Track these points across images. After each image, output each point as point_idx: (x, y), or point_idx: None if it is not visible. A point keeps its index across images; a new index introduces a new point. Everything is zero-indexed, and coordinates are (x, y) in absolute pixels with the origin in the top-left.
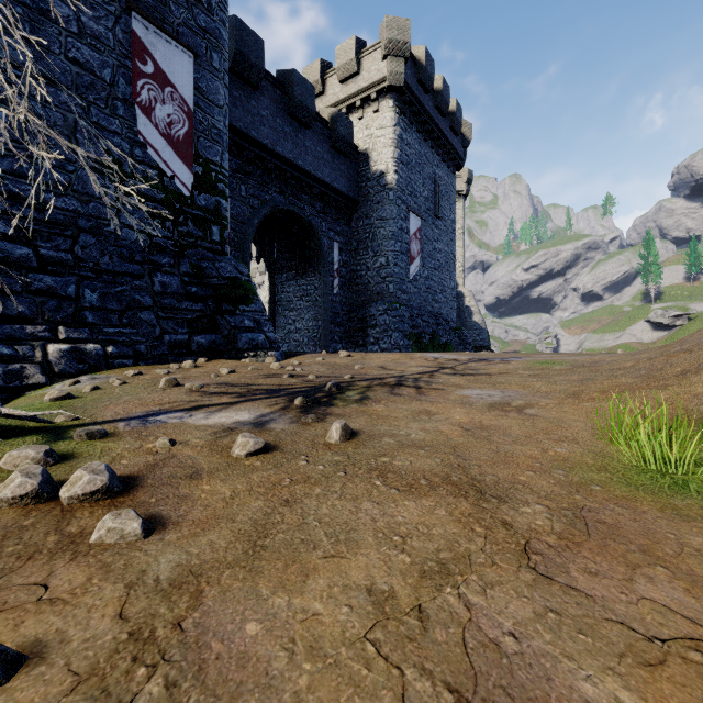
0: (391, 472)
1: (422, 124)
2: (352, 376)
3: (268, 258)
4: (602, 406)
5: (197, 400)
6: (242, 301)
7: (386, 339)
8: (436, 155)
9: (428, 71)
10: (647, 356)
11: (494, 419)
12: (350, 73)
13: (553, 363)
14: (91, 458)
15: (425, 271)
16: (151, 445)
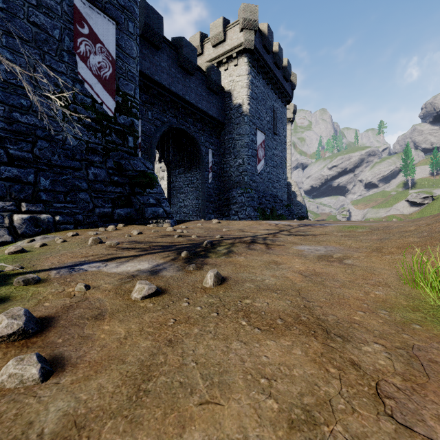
0: (253, 313)
1: (265, 74)
2: (221, 236)
3: (166, 159)
4: (400, 258)
5: (112, 253)
6: (148, 186)
7: (242, 212)
8: (274, 94)
9: (270, 40)
10: (425, 222)
11: (324, 267)
12: (219, 40)
13: (356, 227)
14: (22, 301)
15: (267, 168)
16: (71, 289)
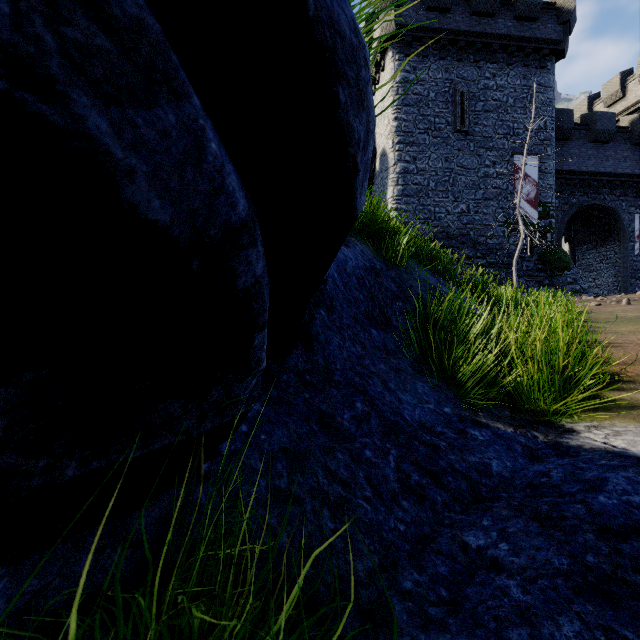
0: None
1: None
2: (639, 298)
3: (573, 239)
4: None
5: None
6: (565, 269)
7: None
8: None
9: None
10: None
11: None
12: None
13: None
14: None
15: None
16: None
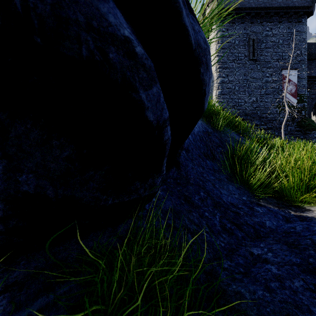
0: None
1: None
2: None
3: None
4: None
5: None
6: (312, 130)
7: None
8: None
9: None
10: None
11: None
12: None
13: None
14: None
15: None
16: None
